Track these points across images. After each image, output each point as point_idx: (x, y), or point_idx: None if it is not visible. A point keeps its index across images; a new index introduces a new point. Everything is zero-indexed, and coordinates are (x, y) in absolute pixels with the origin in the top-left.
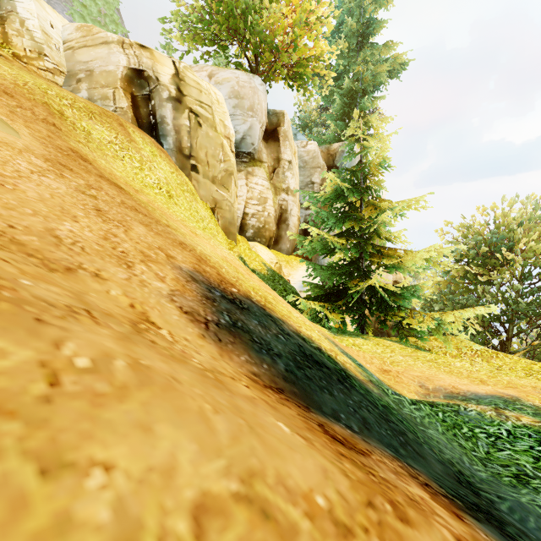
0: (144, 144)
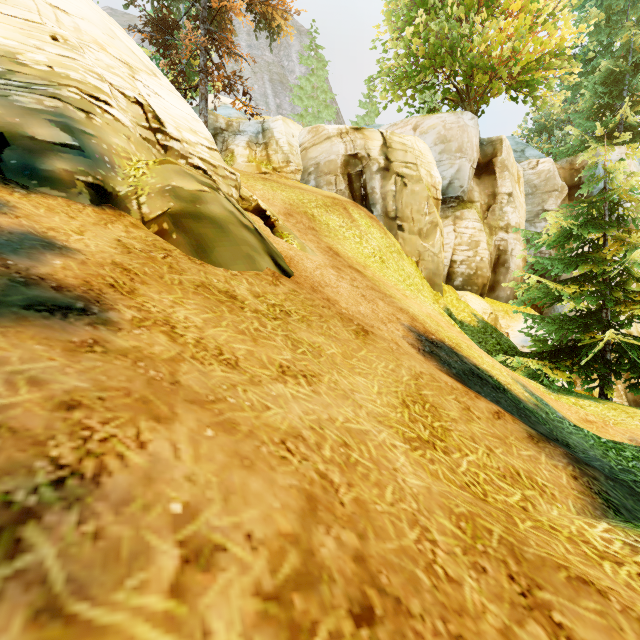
0: (361, 219)
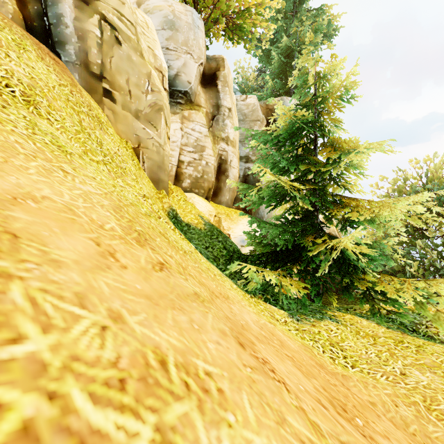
0: (5, 30)
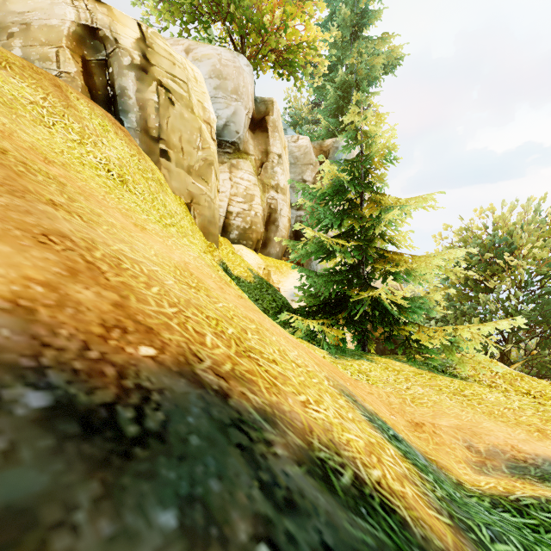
0: (92, 116)
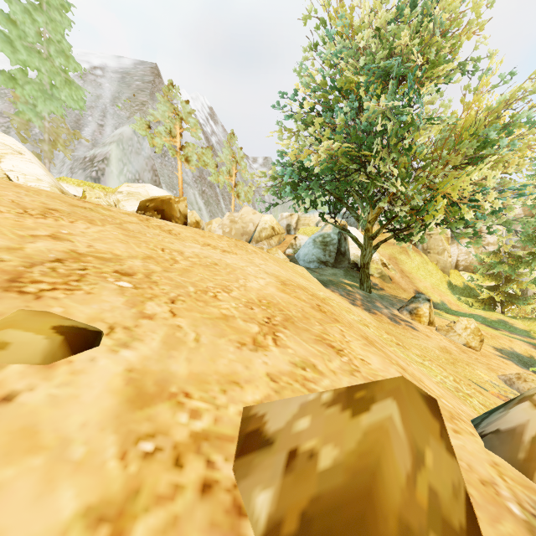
0: (412, 254)
